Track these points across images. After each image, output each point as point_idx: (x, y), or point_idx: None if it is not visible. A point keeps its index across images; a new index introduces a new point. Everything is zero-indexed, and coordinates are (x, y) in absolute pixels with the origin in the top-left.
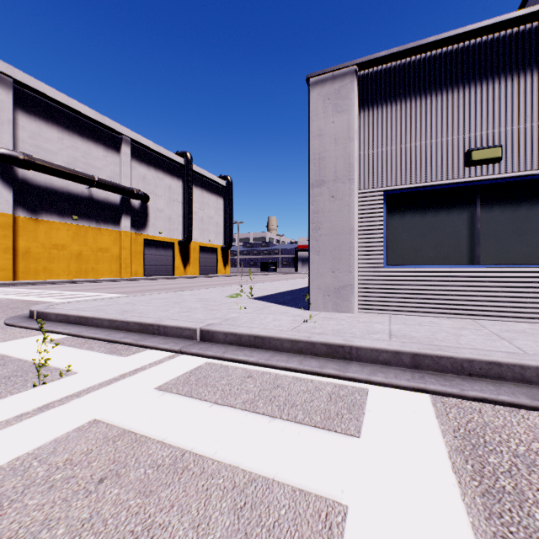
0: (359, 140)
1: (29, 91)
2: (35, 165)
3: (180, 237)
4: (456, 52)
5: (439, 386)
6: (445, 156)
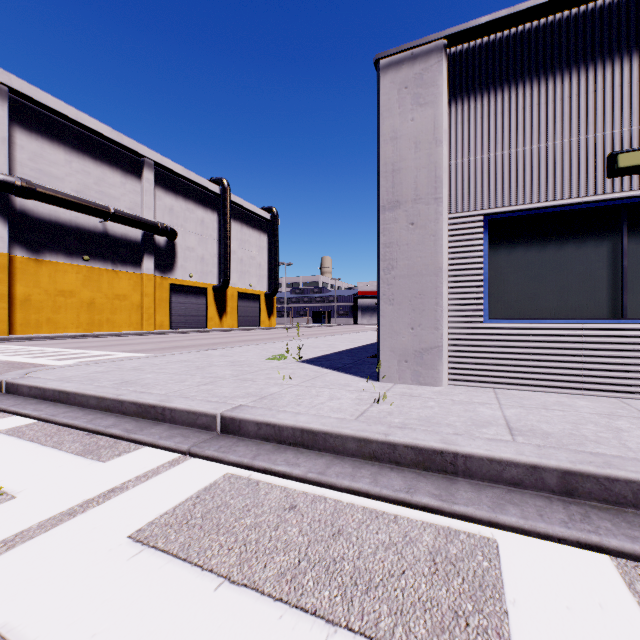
0: (448, 144)
1: (28, 103)
2: (36, 193)
3: (215, 282)
4: (593, 14)
5: (627, 542)
6: (576, 163)
